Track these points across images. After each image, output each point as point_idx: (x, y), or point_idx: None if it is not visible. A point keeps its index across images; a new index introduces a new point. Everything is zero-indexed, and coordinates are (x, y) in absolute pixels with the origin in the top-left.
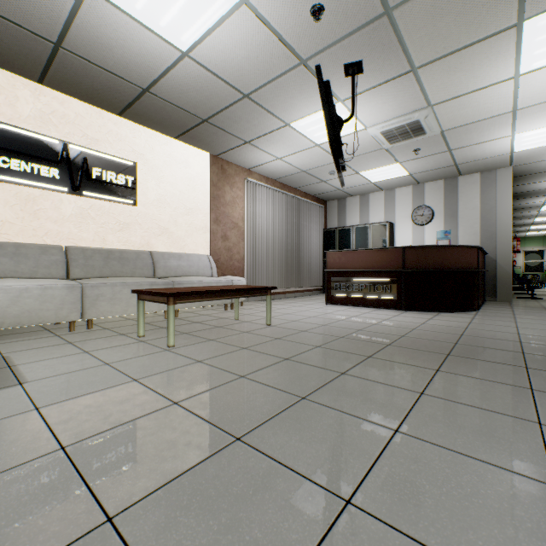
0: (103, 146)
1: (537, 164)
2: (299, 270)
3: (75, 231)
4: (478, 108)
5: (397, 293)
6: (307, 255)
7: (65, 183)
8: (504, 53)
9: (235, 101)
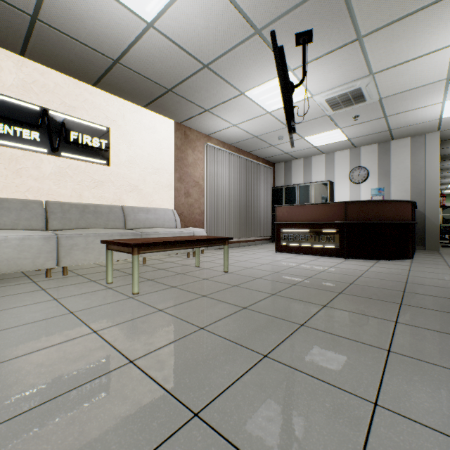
0: (80, 113)
1: None
2: (252, 223)
3: (54, 188)
4: (415, 76)
5: (339, 243)
6: (258, 209)
7: (45, 145)
8: (446, 20)
9: (195, 71)
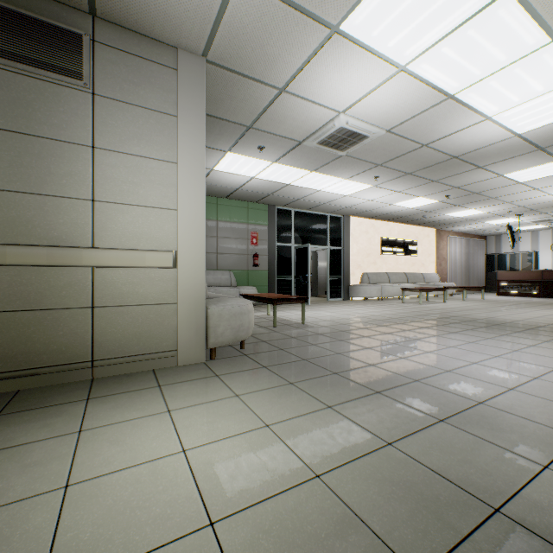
0: (409, 237)
1: None
2: (471, 279)
3: (403, 267)
4: None
5: (538, 291)
6: (475, 270)
7: (402, 252)
8: None
9: (465, 221)
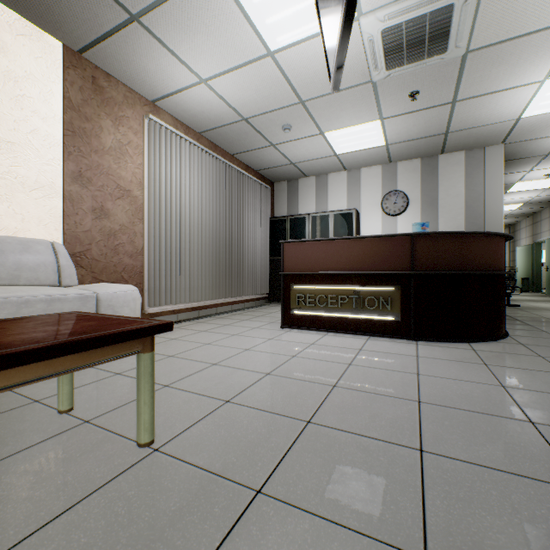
0: None
1: (530, 143)
2: (238, 273)
3: None
4: None
5: (401, 311)
6: (249, 251)
7: None
8: None
9: None
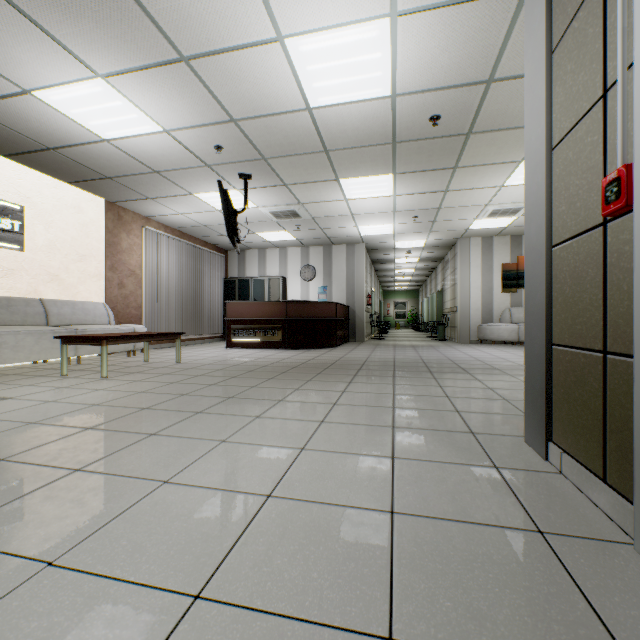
0: None
1: (379, 244)
2: (200, 318)
3: None
4: (331, 210)
5: (282, 337)
6: (208, 303)
7: None
8: (335, 189)
9: (145, 172)
